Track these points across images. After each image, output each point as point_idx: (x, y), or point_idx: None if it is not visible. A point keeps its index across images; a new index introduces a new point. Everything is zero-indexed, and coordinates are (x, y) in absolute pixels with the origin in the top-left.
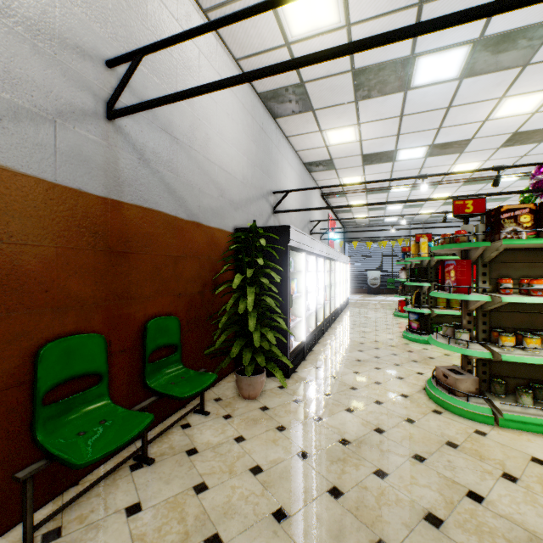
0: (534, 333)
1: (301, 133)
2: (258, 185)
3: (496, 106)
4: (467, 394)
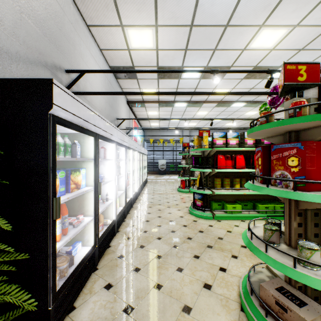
0: None
1: (103, 24)
2: (32, 45)
3: (255, 35)
4: None
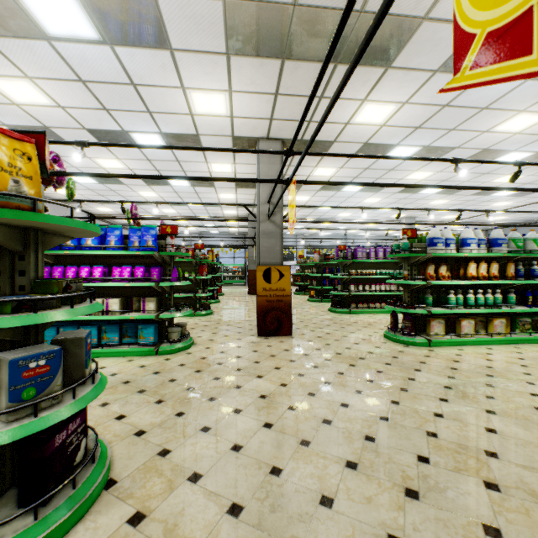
0: None
1: None
2: None
3: (138, 193)
4: None
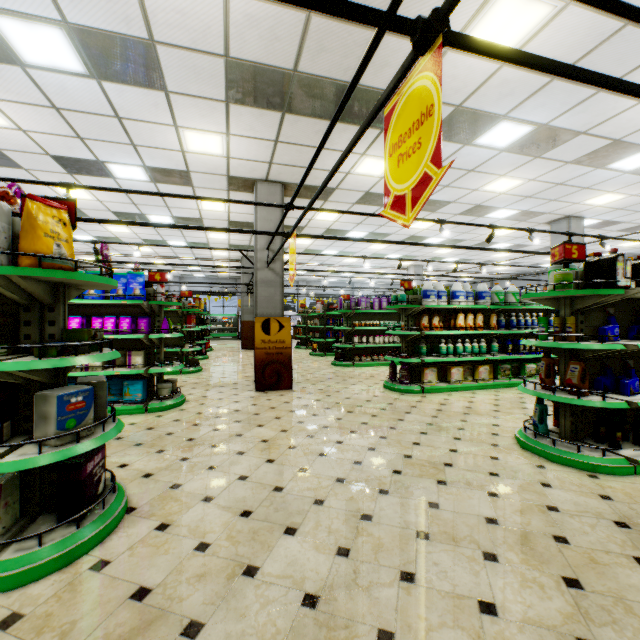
0: None
1: None
2: None
3: (105, 227)
4: None
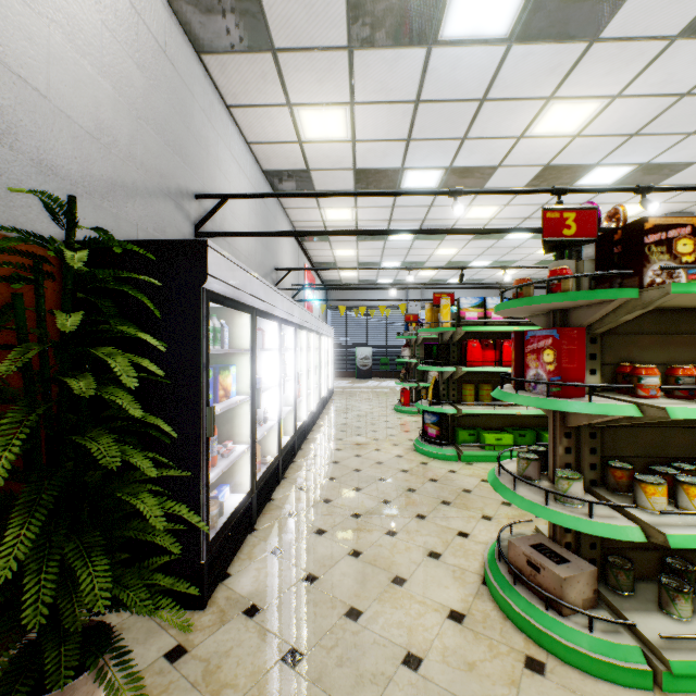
0: (681, 467)
1: (255, 103)
2: (152, 165)
3: (539, 113)
4: (589, 617)
